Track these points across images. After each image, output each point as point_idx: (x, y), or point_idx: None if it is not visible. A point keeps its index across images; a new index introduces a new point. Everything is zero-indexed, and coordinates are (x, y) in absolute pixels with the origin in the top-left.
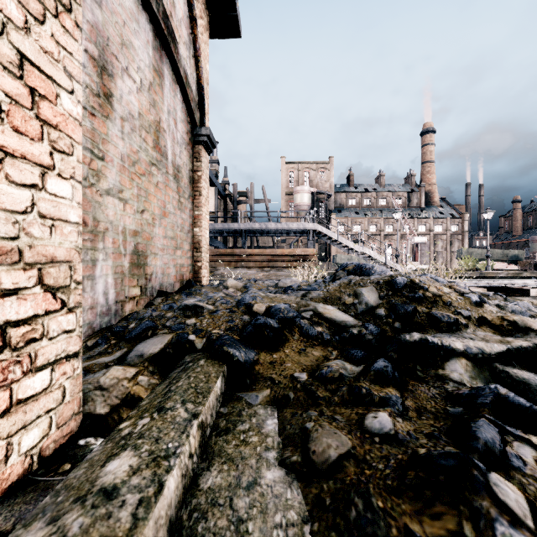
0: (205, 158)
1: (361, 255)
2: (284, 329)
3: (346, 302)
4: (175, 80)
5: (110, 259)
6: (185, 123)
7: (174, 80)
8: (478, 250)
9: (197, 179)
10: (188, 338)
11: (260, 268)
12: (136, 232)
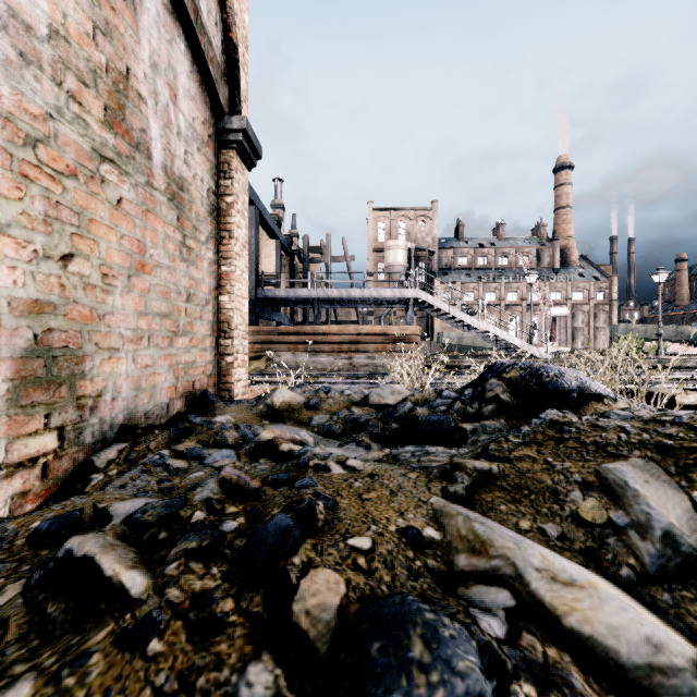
0: (240, 173)
1: (481, 334)
2: None
3: (585, 514)
4: (173, 12)
5: None
6: (200, 104)
7: (169, 11)
8: (641, 326)
9: (225, 210)
10: None
11: (339, 354)
12: (41, 305)
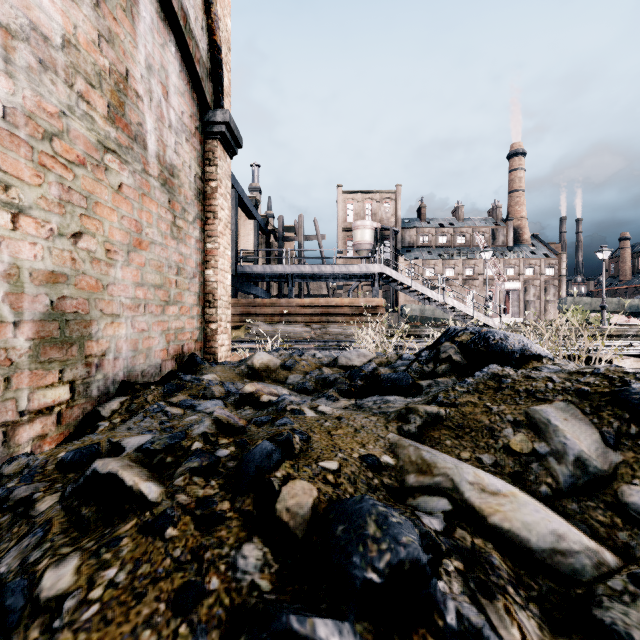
0: (223, 161)
1: (440, 306)
2: None
3: (514, 446)
4: (165, 19)
5: None
6: (188, 100)
7: (161, 19)
8: (587, 299)
9: (210, 194)
10: None
11: (311, 324)
12: (56, 276)
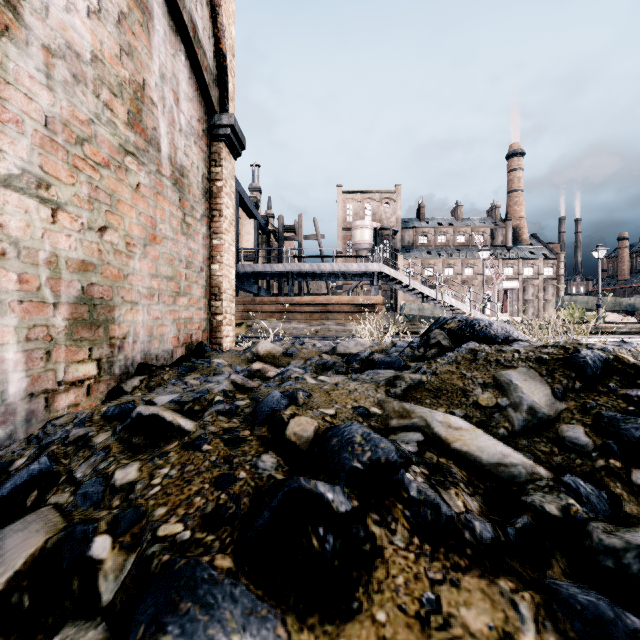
0: (228, 162)
1: (438, 304)
2: (365, 514)
3: (482, 402)
4: (176, 31)
5: (11, 314)
6: (196, 105)
7: (173, 30)
8: (584, 298)
9: (216, 193)
10: (86, 552)
11: (311, 321)
12: (86, 265)
